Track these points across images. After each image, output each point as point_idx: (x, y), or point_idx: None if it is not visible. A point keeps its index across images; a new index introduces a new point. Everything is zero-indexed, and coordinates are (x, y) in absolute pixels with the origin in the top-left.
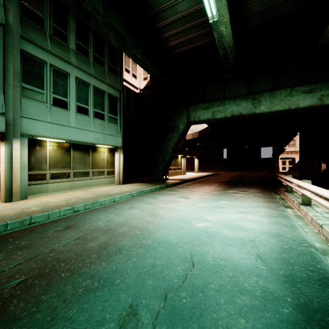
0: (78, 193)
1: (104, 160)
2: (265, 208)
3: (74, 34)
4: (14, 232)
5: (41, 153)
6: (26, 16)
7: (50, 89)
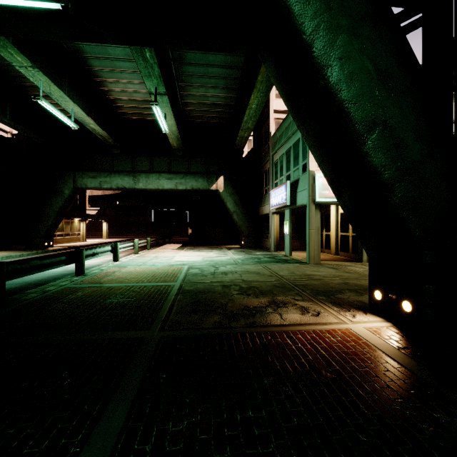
0: None
1: None
2: (110, 258)
3: None
4: None
5: None
6: None
7: None
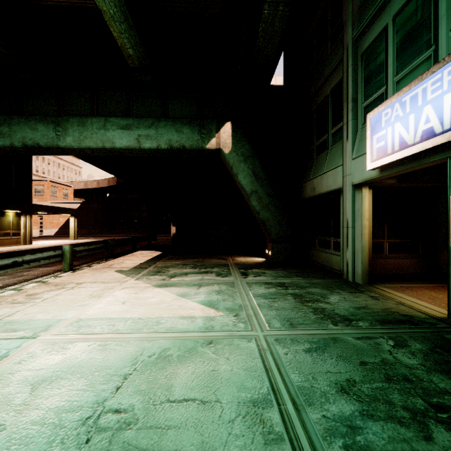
0: None
1: None
2: None
3: None
4: None
5: None
6: None
7: None
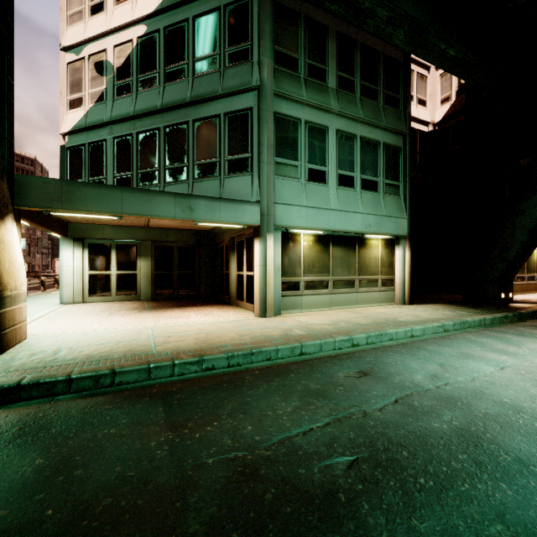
0: (342, 314)
1: (377, 261)
2: None
3: (334, 64)
4: (290, 364)
5: (294, 252)
6: (279, 64)
7: (304, 158)
